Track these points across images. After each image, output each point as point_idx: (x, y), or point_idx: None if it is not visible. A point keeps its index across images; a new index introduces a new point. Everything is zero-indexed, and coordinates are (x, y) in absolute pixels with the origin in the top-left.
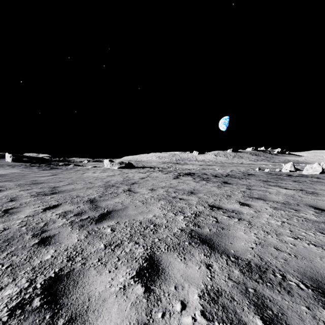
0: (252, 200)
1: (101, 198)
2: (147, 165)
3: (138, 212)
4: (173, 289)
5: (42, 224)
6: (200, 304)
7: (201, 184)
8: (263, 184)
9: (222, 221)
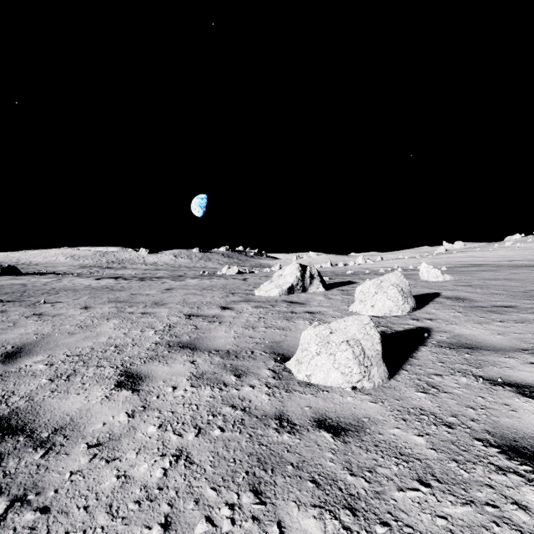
0: (138, 284)
1: (27, 287)
2: (48, 271)
3: (64, 288)
4: (82, 291)
5: (9, 291)
6: (89, 291)
7: (117, 281)
8: (168, 280)
9: (110, 287)
